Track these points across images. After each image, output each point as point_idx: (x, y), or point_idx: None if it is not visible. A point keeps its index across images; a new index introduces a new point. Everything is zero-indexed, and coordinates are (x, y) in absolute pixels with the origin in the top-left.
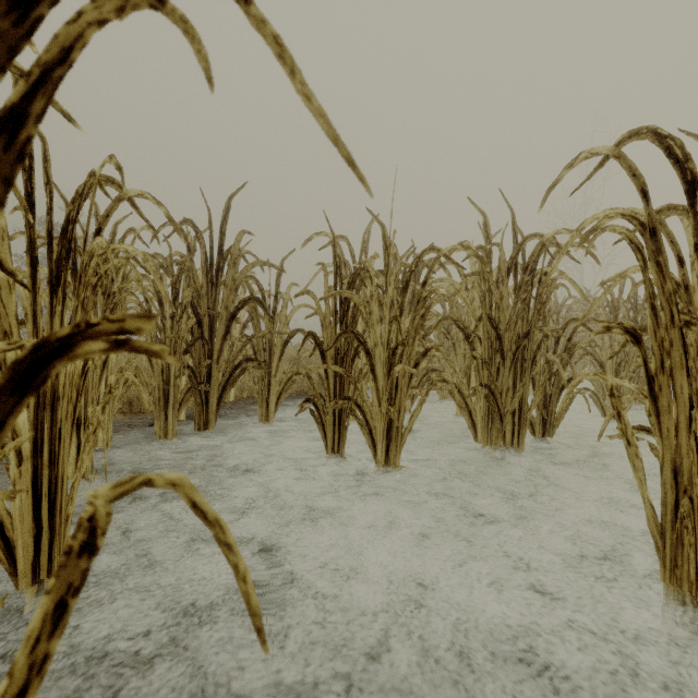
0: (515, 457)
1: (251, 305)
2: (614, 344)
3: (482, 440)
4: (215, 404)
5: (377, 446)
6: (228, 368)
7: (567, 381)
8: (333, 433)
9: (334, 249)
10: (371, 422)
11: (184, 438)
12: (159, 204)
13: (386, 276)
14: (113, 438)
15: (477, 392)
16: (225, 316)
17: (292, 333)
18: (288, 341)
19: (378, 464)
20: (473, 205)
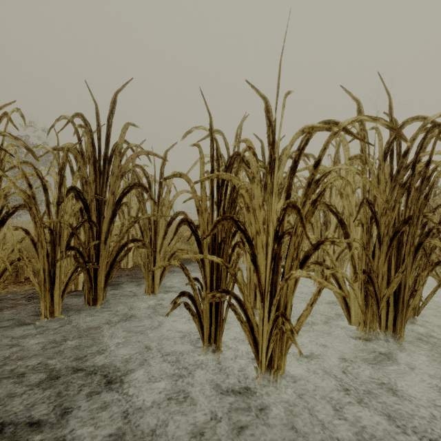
0: (390, 341)
1: (138, 191)
2: None
3: (360, 325)
4: (103, 280)
5: (259, 346)
6: (115, 247)
7: (436, 263)
8: (210, 322)
9: (211, 130)
10: (252, 319)
11: (71, 315)
12: None
13: (270, 156)
14: (4, 316)
15: (358, 279)
16: (111, 201)
17: (174, 215)
18: (171, 222)
19: (261, 366)
20: (347, 92)
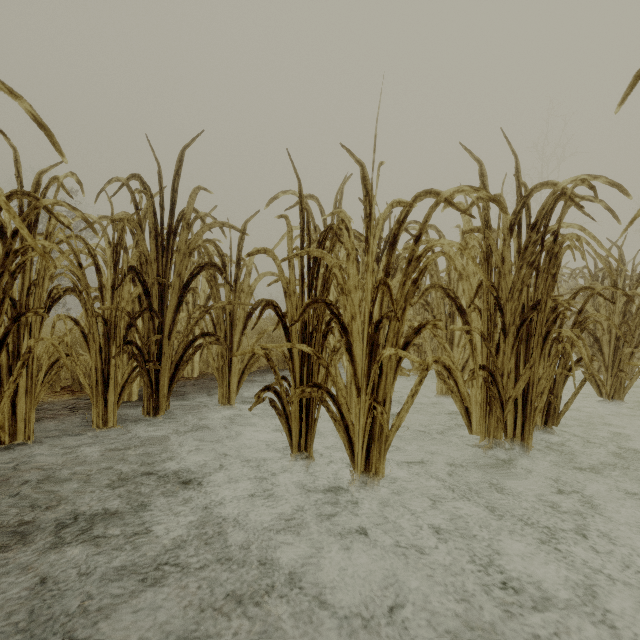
0: (518, 452)
1: (210, 273)
2: (612, 316)
3: (480, 432)
4: (166, 385)
5: (355, 447)
6: (181, 343)
7: (577, 360)
8: (299, 426)
9: (300, 199)
10: (347, 416)
11: (128, 426)
12: (15, 95)
13: (367, 230)
14: (45, 427)
15: (476, 375)
16: (177, 285)
17: (255, 304)
18: (251, 313)
19: (357, 470)
20: (467, 151)
